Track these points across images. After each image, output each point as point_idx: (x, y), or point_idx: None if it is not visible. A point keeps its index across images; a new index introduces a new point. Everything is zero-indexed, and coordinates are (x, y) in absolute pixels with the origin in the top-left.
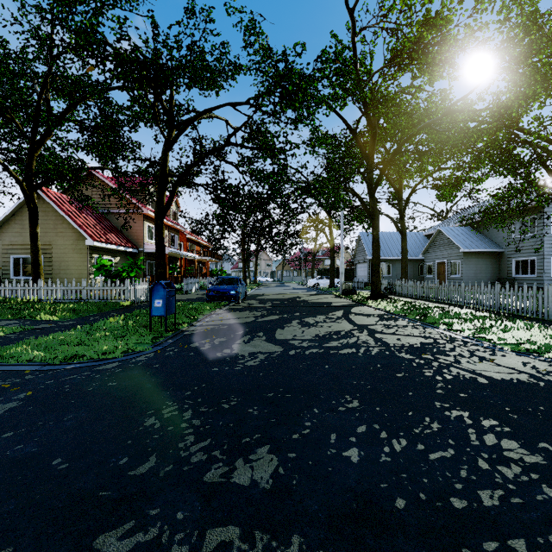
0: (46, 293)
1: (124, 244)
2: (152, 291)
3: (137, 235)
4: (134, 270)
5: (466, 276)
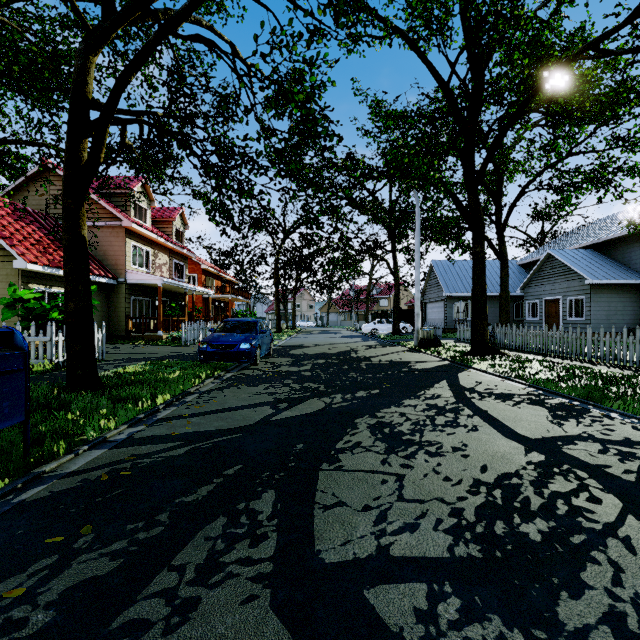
0: None
1: (91, 271)
2: None
3: (116, 258)
4: None
5: (594, 319)
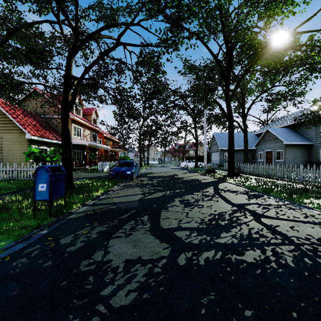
0: None
1: (57, 138)
2: (35, 175)
3: None
4: (56, 156)
5: (287, 160)
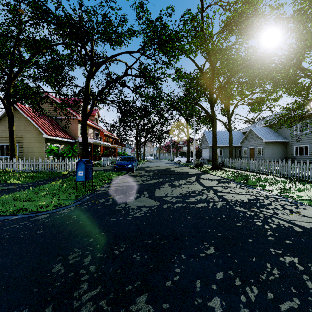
0: (17, 166)
1: (66, 137)
2: (77, 165)
3: (74, 132)
4: (71, 152)
5: (266, 156)
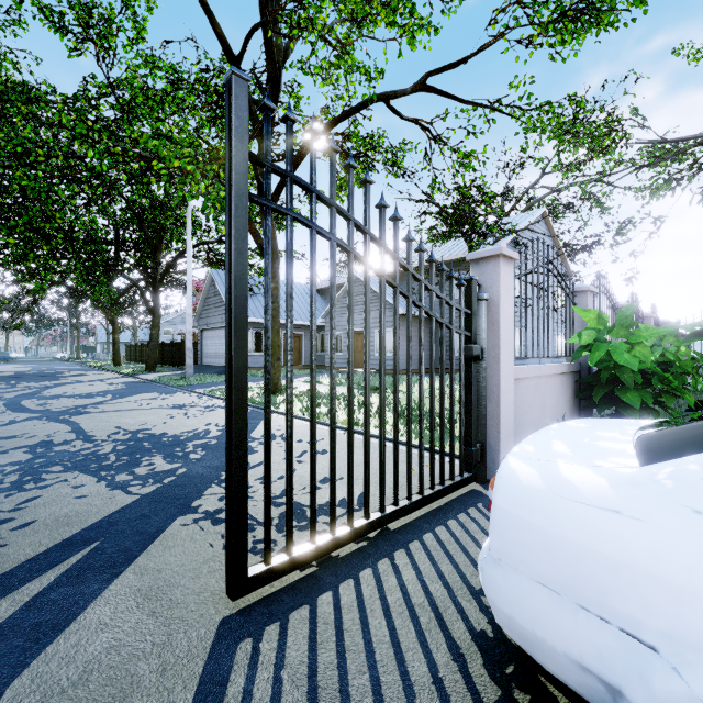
0: None
1: None
2: None
3: None
4: None
5: None
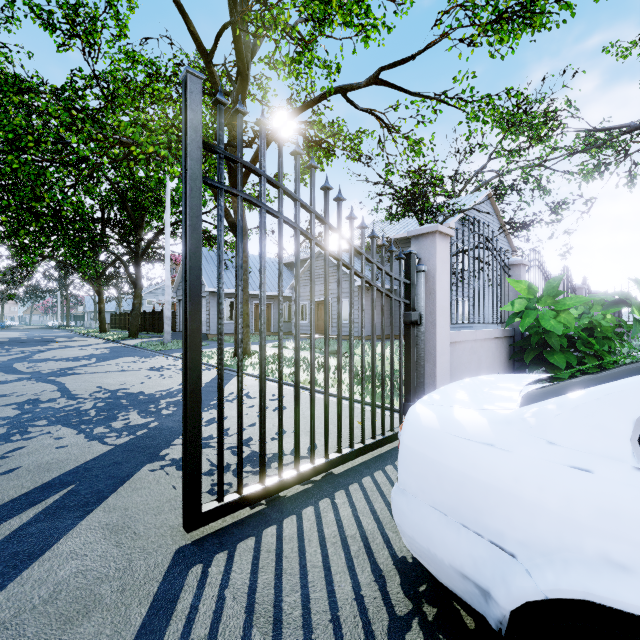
0: None
1: None
2: None
3: None
4: None
5: None
